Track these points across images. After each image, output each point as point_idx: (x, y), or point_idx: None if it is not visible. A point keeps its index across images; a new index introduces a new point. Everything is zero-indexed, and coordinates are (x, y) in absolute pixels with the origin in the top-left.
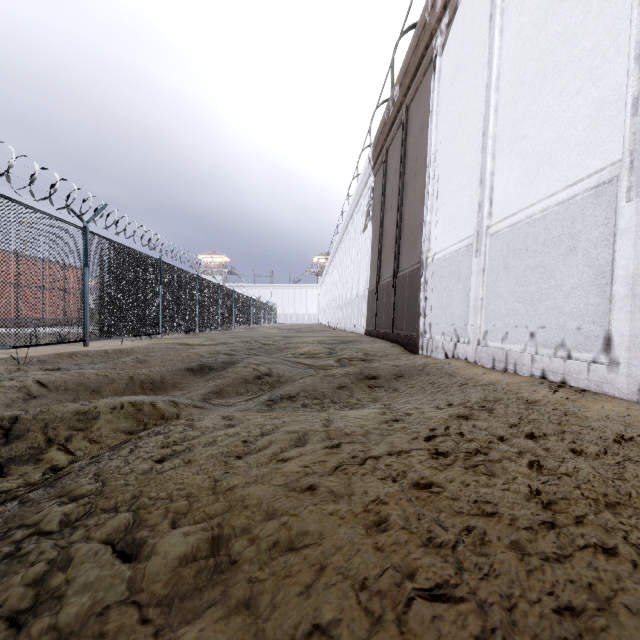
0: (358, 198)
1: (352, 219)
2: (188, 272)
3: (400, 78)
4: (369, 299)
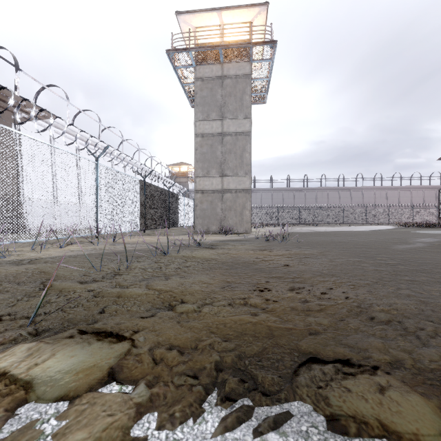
0: None
1: None
2: (24, 134)
3: None
4: None
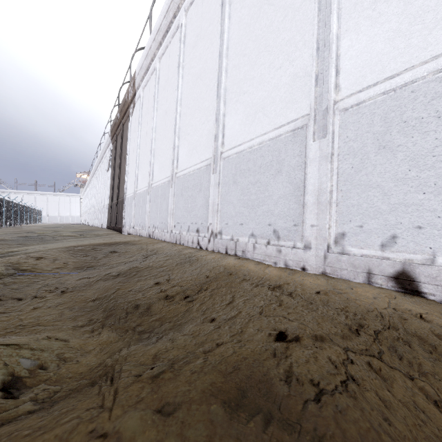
0: (105, 150)
1: (102, 160)
2: None
3: (119, 111)
4: (109, 209)
